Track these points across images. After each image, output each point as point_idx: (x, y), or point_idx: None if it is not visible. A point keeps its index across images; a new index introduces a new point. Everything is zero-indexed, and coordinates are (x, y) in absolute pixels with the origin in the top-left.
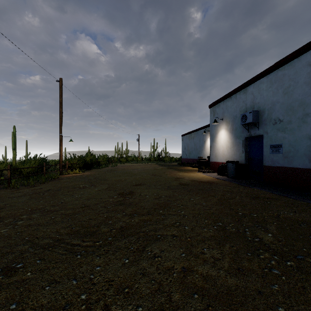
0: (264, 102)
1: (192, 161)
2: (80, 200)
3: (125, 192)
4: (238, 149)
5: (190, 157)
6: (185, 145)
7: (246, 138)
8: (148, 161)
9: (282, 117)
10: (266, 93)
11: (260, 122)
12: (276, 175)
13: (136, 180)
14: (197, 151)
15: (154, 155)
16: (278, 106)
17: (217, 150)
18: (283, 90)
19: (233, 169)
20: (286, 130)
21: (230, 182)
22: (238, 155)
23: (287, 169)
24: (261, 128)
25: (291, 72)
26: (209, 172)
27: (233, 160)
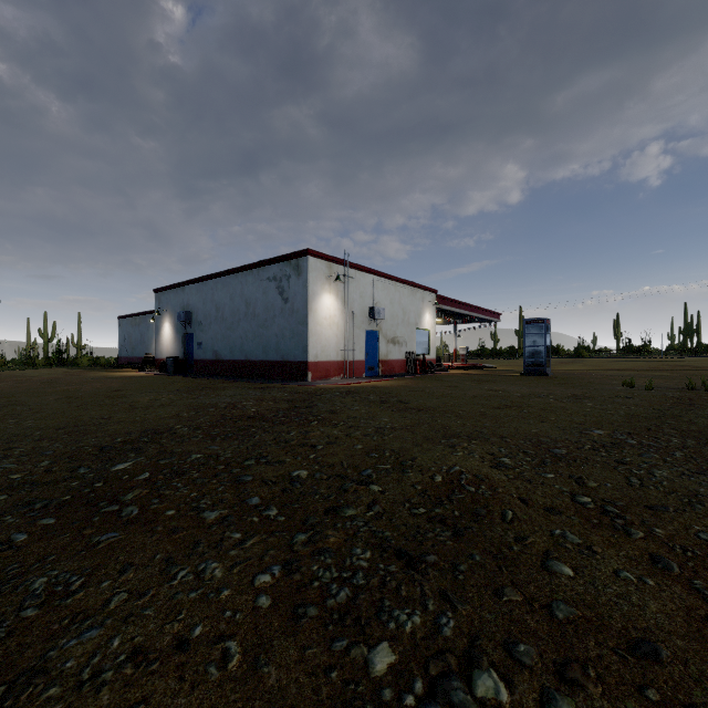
0: (194, 305)
1: (138, 361)
2: (3, 386)
3: (46, 382)
4: (179, 345)
5: (134, 354)
6: (126, 334)
7: (185, 334)
8: (29, 366)
9: (202, 321)
10: (195, 298)
11: (192, 322)
12: (200, 366)
13: (46, 378)
14: (145, 345)
15: (45, 352)
16: (201, 312)
17: (163, 346)
18: (203, 300)
19: (172, 364)
20: (204, 331)
21: (162, 375)
22: (179, 350)
23: (205, 361)
24: (193, 327)
25: (206, 289)
26: (152, 371)
27: (175, 356)
